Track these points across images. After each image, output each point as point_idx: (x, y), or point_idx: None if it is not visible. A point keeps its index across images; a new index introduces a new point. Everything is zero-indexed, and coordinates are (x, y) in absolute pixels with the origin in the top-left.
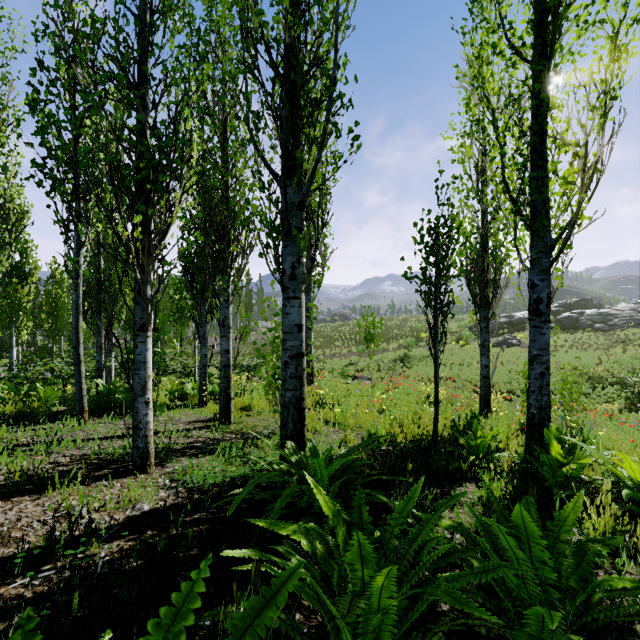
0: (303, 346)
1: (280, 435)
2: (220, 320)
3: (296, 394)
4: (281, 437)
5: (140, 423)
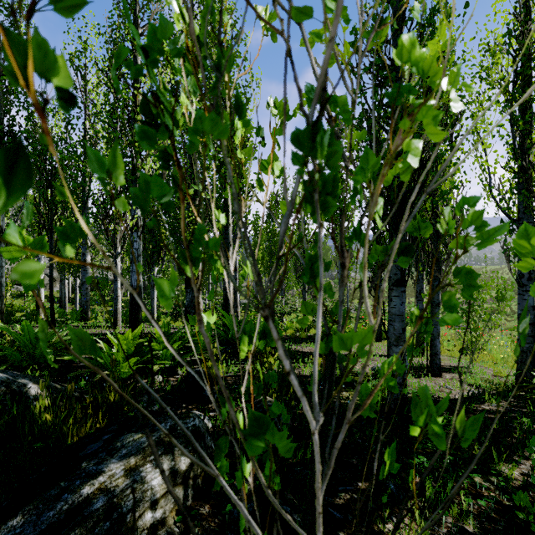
0: (534, 318)
1: (517, 368)
2: (417, 290)
3: (532, 346)
4: (519, 369)
5: (437, 352)
